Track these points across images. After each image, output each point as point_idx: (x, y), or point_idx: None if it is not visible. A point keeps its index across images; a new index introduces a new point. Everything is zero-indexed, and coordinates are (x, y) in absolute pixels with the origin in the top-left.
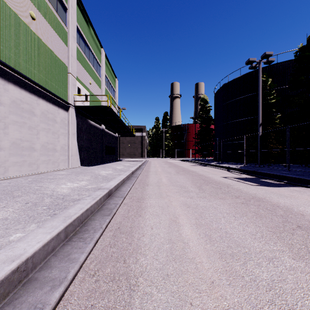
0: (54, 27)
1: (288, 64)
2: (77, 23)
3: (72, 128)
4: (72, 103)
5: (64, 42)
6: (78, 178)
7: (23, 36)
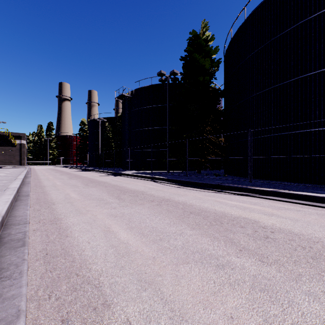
0: None
1: None
2: None
3: None
4: None
5: None
6: None
7: None
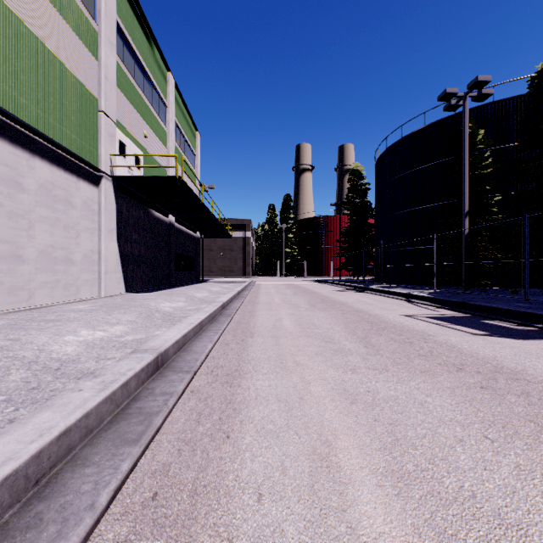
0: (68, 17)
1: (514, 103)
2: (119, 19)
3: (108, 218)
4: (108, 170)
5: (90, 50)
6: (110, 318)
7: None
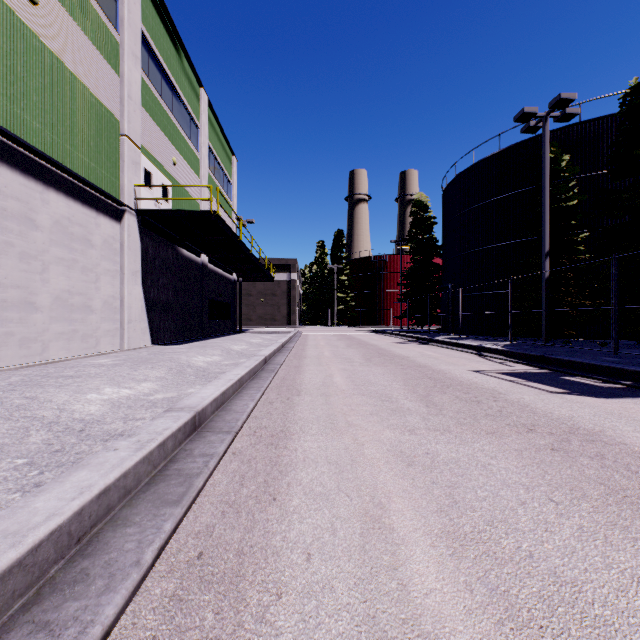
0: (86, 28)
1: (605, 124)
2: (144, 27)
3: (132, 259)
4: (132, 203)
5: (111, 65)
6: (136, 373)
7: (7, 38)
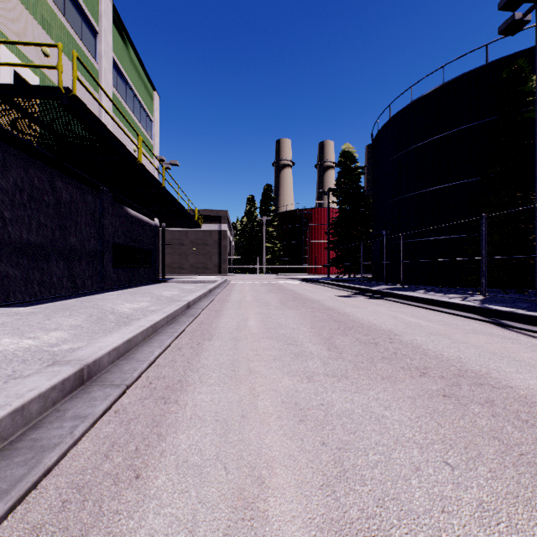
0: None
1: None
2: None
3: None
4: None
5: None
6: None
7: None
